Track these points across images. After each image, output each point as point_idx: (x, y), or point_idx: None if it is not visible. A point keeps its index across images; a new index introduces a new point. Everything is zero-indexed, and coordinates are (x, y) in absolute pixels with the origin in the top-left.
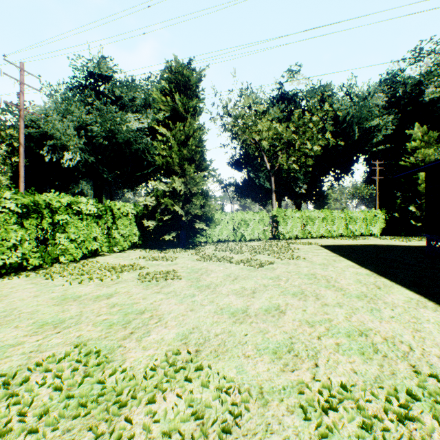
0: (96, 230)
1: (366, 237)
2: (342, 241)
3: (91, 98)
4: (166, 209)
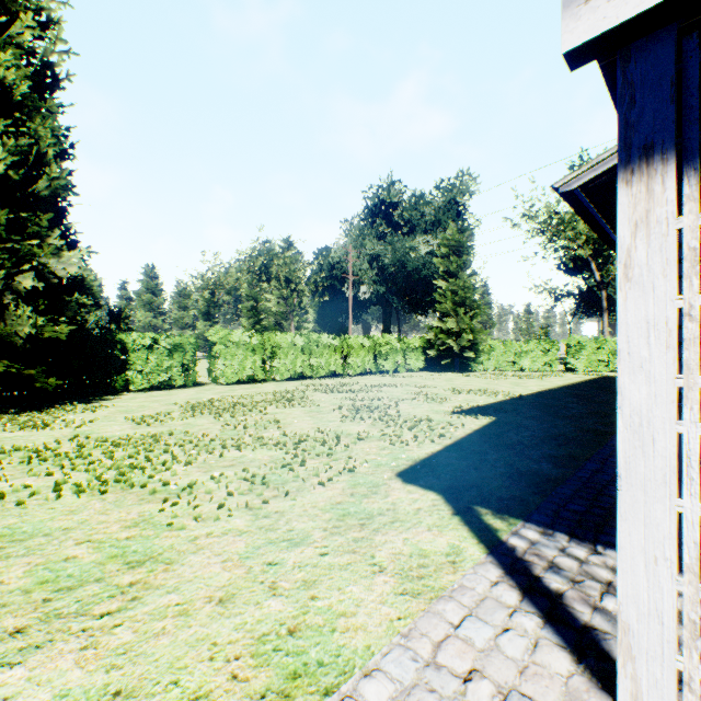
0: (397, 356)
1: None
2: None
3: (381, 227)
4: (443, 342)
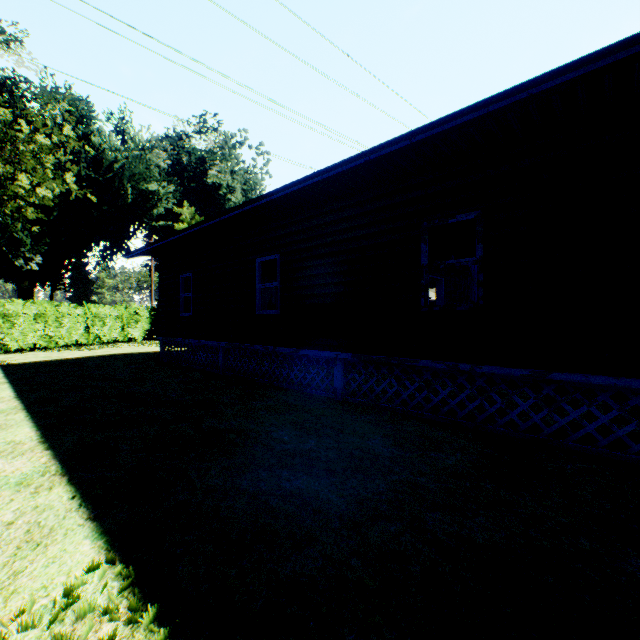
0: None
1: (121, 344)
2: (69, 353)
3: None
4: None
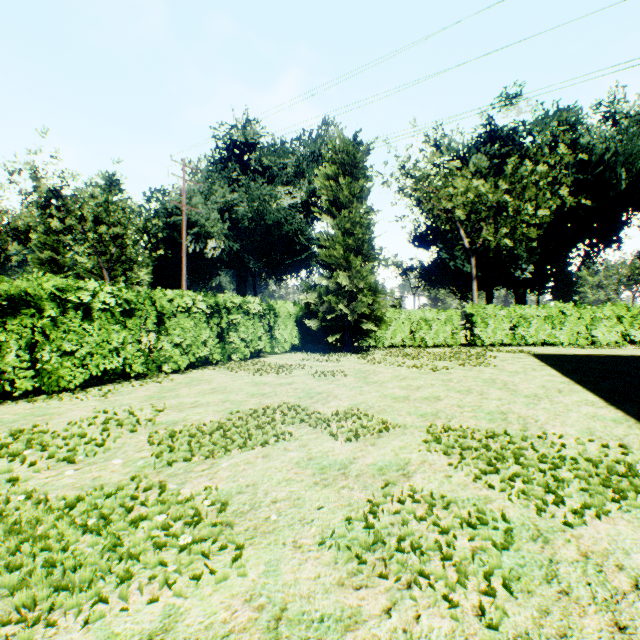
0: (261, 330)
1: (621, 346)
2: (572, 350)
3: (235, 173)
4: (329, 307)
